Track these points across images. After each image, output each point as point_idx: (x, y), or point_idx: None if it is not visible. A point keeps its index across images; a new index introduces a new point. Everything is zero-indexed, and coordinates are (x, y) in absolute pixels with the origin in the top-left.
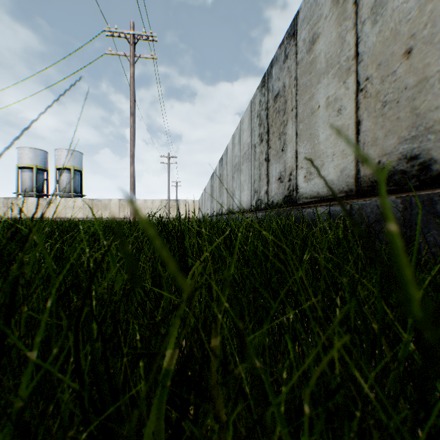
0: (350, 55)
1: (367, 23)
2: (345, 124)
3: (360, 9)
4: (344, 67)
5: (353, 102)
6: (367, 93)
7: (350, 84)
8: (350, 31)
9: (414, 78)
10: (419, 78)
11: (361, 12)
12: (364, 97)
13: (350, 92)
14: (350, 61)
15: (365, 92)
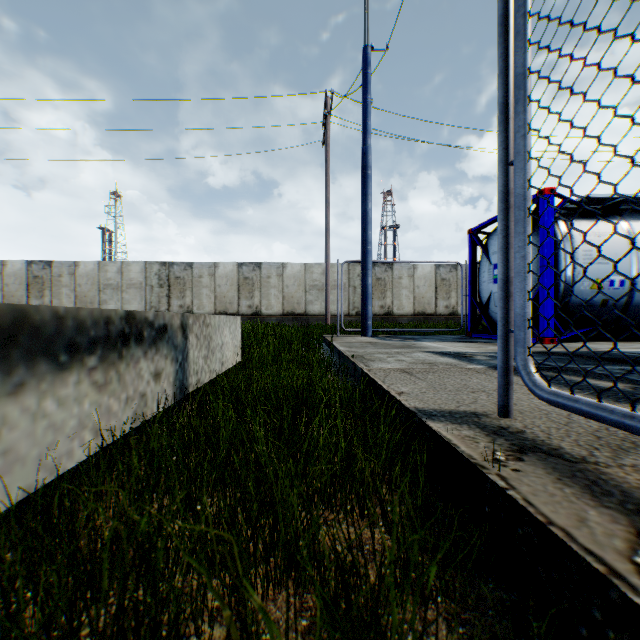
0: (3, 288)
1: (7, 286)
2: (1, 301)
3: (5, 282)
4: (1, 290)
5: (3, 298)
6: (7, 298)
7: (3, 294)
8: (3, 284)
9: (15, 300)
10: (16, 301)
11: (6, 282)
12: (6, 298)
13: (3, 295)
14: (3, 289)
15: (6, 297)
